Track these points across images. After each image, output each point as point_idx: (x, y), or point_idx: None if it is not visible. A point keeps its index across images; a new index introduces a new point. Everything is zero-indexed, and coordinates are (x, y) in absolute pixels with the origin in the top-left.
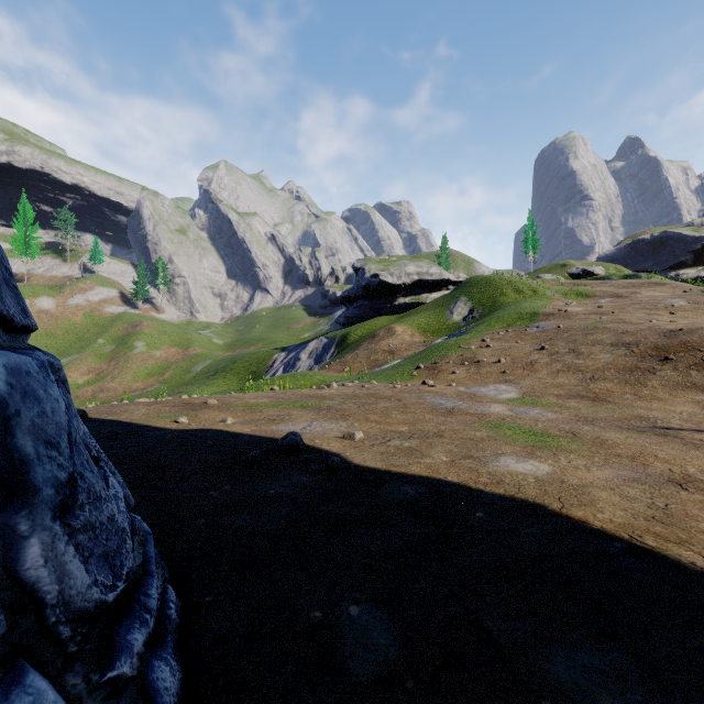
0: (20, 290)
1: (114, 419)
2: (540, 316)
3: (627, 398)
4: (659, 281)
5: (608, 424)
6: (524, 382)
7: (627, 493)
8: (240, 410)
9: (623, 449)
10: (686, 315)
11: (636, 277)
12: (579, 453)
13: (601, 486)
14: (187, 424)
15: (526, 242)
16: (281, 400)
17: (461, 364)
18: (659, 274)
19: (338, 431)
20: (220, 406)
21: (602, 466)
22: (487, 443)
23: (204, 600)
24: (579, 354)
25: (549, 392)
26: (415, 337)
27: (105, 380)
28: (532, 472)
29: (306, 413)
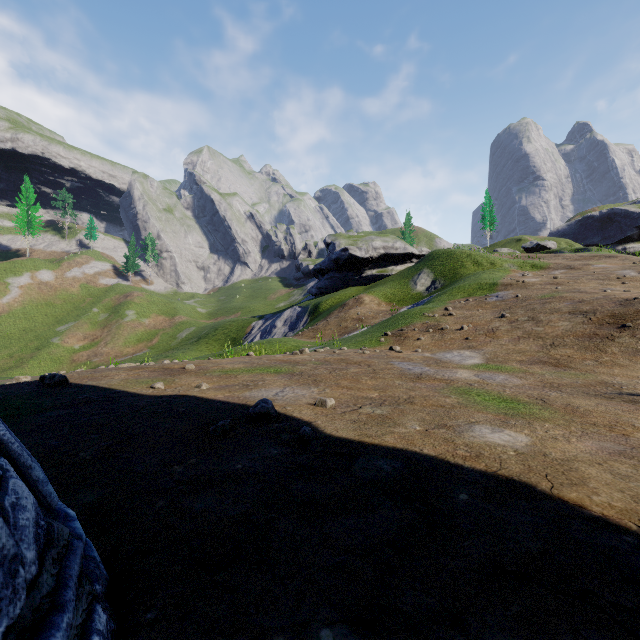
0: (23, 264)
1: (93, 384)
2: (499, 286)
3: (588, 364)
4: (609, 253)
5: (575, 390)
6: (486, 348)
7: (617, 469)
8: (216, 376)
9: (597, 417)
10: (638, 285)
11: (586, 251)
12: (553, 422)
13: (586, 461)
14: (163, 389)
15: (483, 219)
16: (255, 366)
17: (426, 331)
18: (607, 248)
19: (309, 398)
20: (197, 371)
21: (581, 437)
22: (459, 411)
23: (145, 617)
24: (538, 322)
25: (511, 358)
26: (381, 306)
27: (98, 345)
28: (511, 443)
29: (279, 378)
